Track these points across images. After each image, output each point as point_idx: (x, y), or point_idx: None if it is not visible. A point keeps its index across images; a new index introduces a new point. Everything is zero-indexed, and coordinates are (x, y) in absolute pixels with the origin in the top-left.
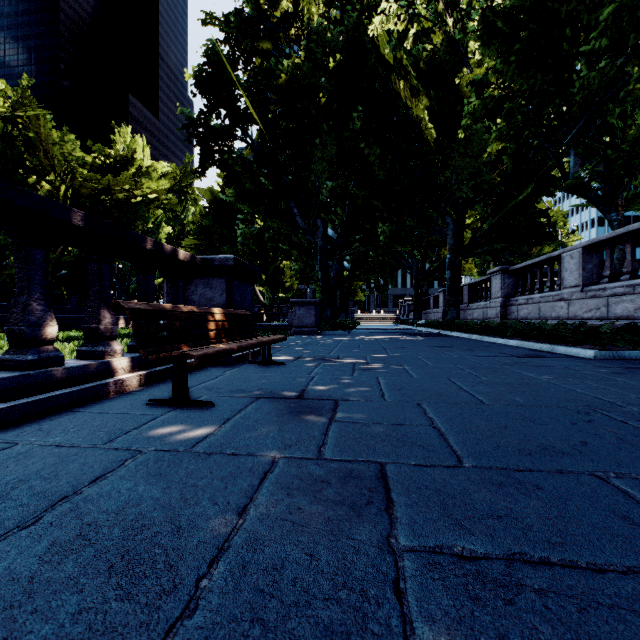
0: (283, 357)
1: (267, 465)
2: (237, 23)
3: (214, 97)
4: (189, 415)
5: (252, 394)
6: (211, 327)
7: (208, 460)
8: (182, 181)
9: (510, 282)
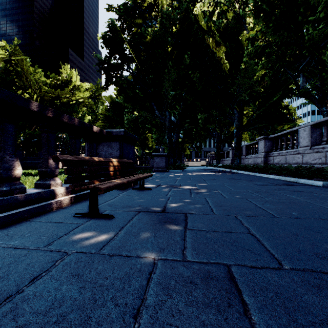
0: (150, 185)
1: (150, 266)
2: (124, 9)
3: (112, 48)
4: (98, 224)
5: (135, 209)
6: (111, 169)
7: (110, 261)
8: (96, 92)
9: (269, 144)
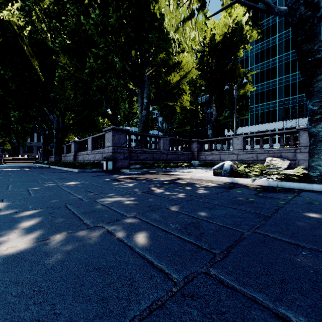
0: None
1: None
2: None
3: None
4: None
5: None
6: None
7: None
8: None
9: (78, 146)
